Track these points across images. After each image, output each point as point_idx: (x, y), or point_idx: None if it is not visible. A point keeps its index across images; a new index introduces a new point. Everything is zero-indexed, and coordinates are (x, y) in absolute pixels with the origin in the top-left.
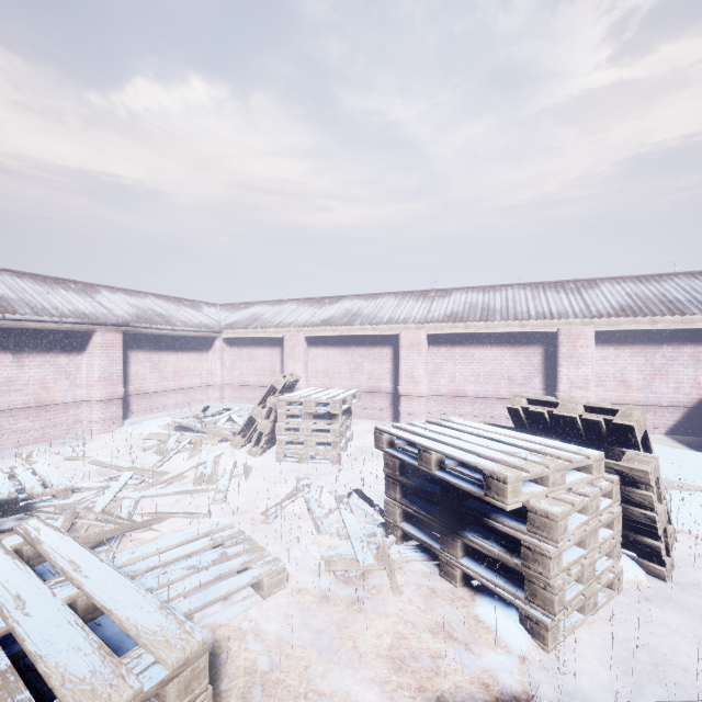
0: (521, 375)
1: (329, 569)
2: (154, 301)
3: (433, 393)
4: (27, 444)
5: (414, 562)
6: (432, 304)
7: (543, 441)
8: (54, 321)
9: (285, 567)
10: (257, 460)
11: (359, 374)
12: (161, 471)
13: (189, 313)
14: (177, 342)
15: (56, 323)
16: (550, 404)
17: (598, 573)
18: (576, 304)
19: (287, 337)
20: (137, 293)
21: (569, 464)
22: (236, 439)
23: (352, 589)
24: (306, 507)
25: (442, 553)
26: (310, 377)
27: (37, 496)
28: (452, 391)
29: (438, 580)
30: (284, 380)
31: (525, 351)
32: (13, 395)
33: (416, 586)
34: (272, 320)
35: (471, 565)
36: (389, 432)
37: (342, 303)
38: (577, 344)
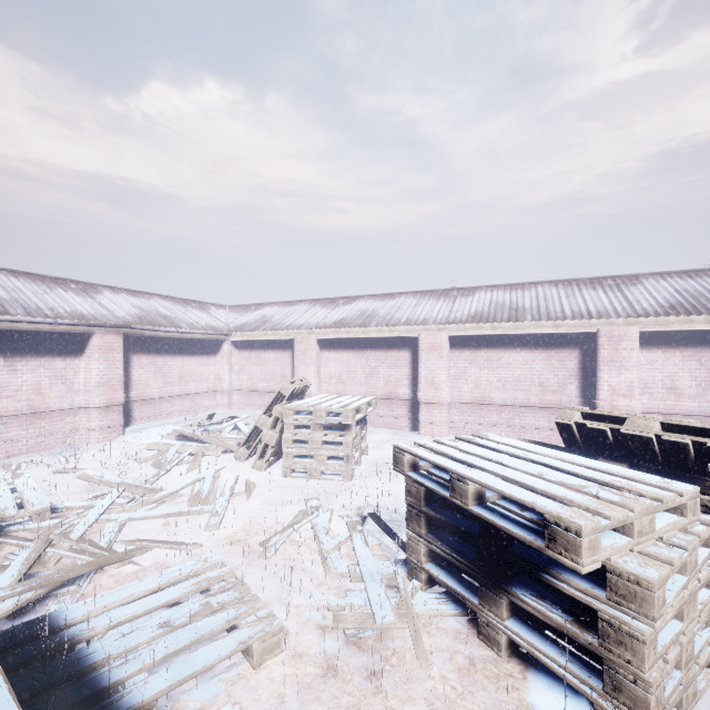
0: (554, 381)
1: (337, 633)
2: (159, 302)
3: (456, 400)
4: (20, 454)
5: (443, 616)
6: (454, 303)
7: (610, 468)
8: (47, 323)
9: (282, 626)
10: (262, 474)
11: (374, 379)
12: (155, 487)
13: (196, 314)
14: (182, 345)
15: (50, 324)
16: (612, 419)
17: (696, 650)
18: (617, 302)
19: (298, 339)
20: (142, 294)
21: (659, 505)
22: (240, 450)
23: (366, 657)
24: (313, 535)
25: (481, 610)
26: (323, 383)
27: (9, 518)
28: (477, 398)
29: (476, 646)
30: (292, 386)
31: (559, 354)
32: (4, 401)
33: (448, 654)
34: (282, 322)
35: (521, 631)
36: (412, 453)
37: (357, 303)
38: (620, 347)
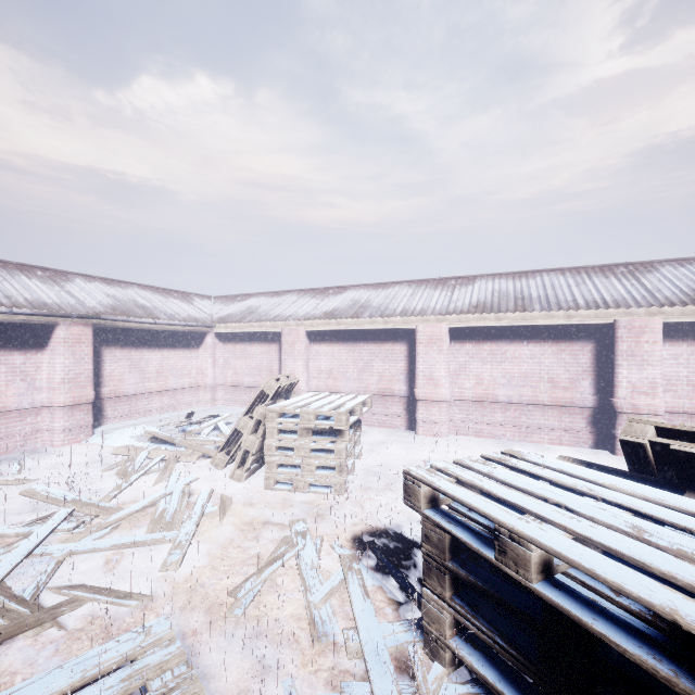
0: (565, 377)
1: None
2: (137, 291)
3: (456, 397)
4: None
5: None
6: (453, 293)
7: None
8: (1, 312)
9: None
10: (241, 486)
11: (368, 374)
12: (111, 506)
13: (177, 305)
14: (161, 338)
15: (4, 313)
16: None
17: None
18: (634, 290)
19: (286, 331)
20: (119, 283)
21: None
22: (218, 456)
23: None
24: (298, 577)
25: None
26: (312, 378)
27: None
28: (479, 395)
29: None
30: (277, 383)
31: (571, 348)
32: None
33: None
34: (269, 313)
35: None
36: (433, 485)
37: (348, 293)
38: (641, 340)
